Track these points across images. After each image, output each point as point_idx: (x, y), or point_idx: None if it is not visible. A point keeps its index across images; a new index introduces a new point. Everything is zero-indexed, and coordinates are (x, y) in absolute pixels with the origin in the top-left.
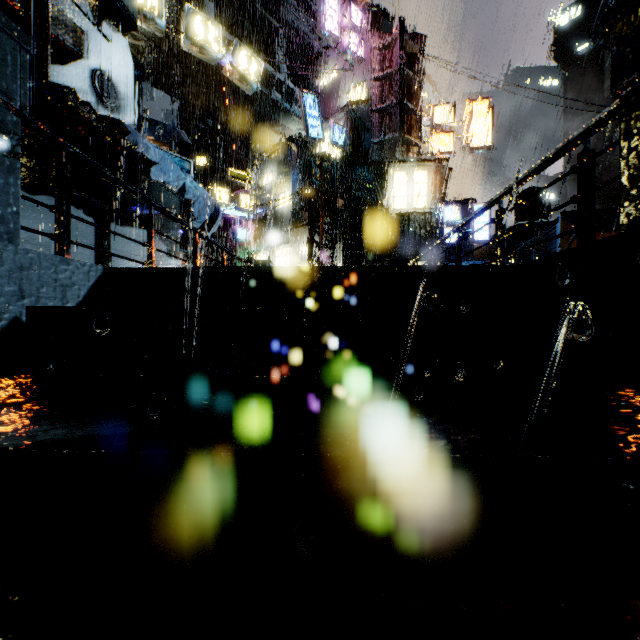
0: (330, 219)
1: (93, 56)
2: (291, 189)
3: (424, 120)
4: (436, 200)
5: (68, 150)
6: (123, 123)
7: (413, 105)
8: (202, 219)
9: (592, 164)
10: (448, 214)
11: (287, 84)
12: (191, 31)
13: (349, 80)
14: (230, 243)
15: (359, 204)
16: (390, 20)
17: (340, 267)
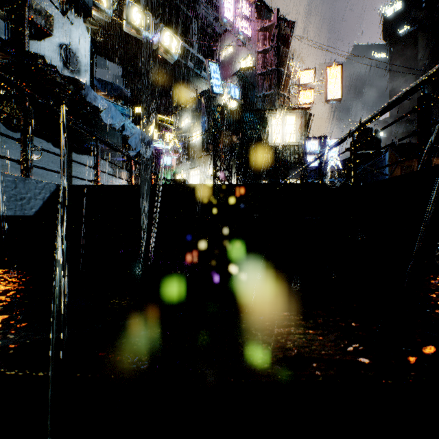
0: (228, 150)
1: (60, 35)
2: (201, 129)
3: (293, 81)
4: (302, 136)
5: (30, 96)
6: (80, 81)
7: (286, 70)
8: (137, 150)
9: (429, 105)
10: (310, 146)
11: (198, 56)
12: (130, 18)
13: (241, 53)
14: (159, 167)
15: (248, 139)
16: (269, 11)
17: (235, 184)
